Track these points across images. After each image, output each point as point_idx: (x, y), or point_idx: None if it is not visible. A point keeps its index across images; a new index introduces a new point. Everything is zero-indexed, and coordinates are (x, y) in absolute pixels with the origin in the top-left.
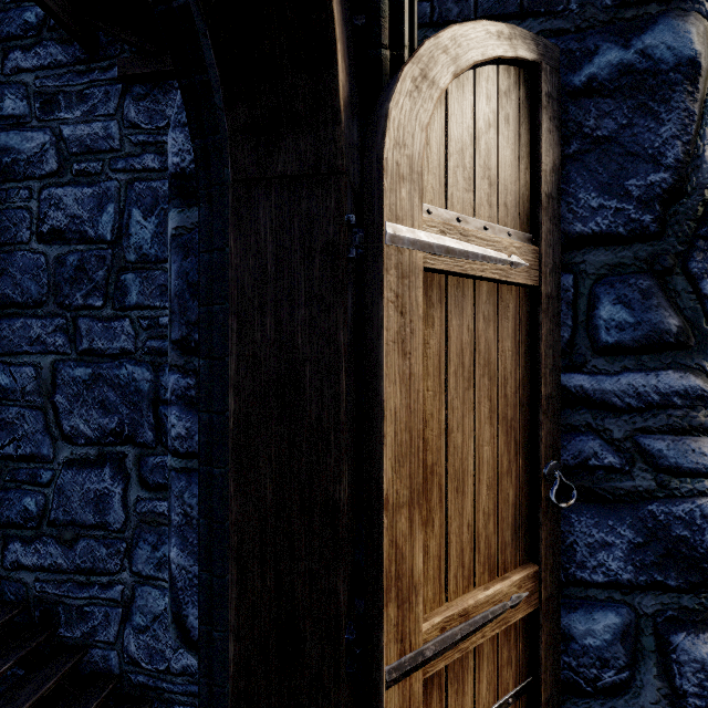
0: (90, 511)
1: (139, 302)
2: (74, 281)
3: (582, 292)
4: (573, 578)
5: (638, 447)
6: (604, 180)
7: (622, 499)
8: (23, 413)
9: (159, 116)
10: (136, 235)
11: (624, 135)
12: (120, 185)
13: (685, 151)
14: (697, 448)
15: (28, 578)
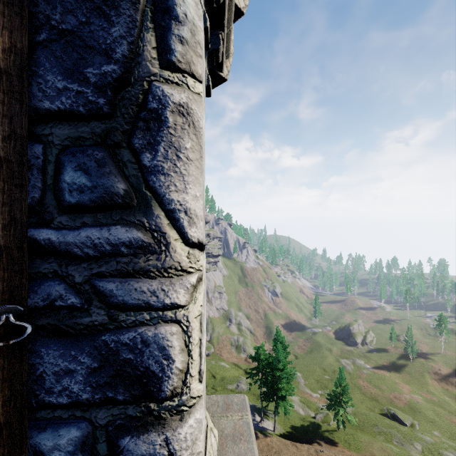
0: None
1: None
2: None
3: (50, 160)
4: (43, 402)
5: (95, 289)
6: (68, 67)
7: (82, 332)
8: None
9: None
10: None
11: (84, 31)
12: None
13: (130, 49)
14: (139, 287)
15: None
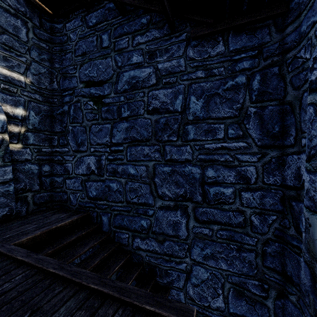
0: (170, 229)
1: (194, 138)
2: (163, 130)
3: None
4: None
5: None
6: None
7: None
8: (141, 185)
9: (204, 53)
10: (193, 108)
11: None
12: (184, 86)
13: None
14: None
15: (143, 254)
